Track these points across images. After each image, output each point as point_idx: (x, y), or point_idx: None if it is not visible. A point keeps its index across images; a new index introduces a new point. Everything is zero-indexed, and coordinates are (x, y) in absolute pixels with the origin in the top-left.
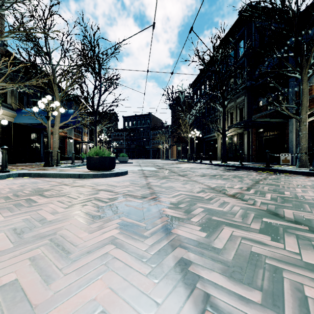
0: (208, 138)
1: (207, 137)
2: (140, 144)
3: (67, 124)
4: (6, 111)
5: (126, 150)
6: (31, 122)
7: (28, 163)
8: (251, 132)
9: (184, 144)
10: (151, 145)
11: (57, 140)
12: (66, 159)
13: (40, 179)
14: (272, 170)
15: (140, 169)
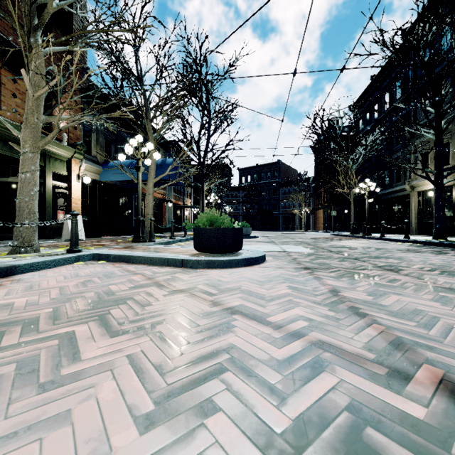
0: (388, 195)
1: (387, 192)
2: (264, 209)
3: (165, 180)
4: (90, 166)
5: (243, 217)
6: (119, 179)
7: (116, 236)
8: None
9: (339, 207)
10: (281, 210)
11: (151, 203)
12: (164, 231)
13: (120, 266)
14: None
15: (281, 250)
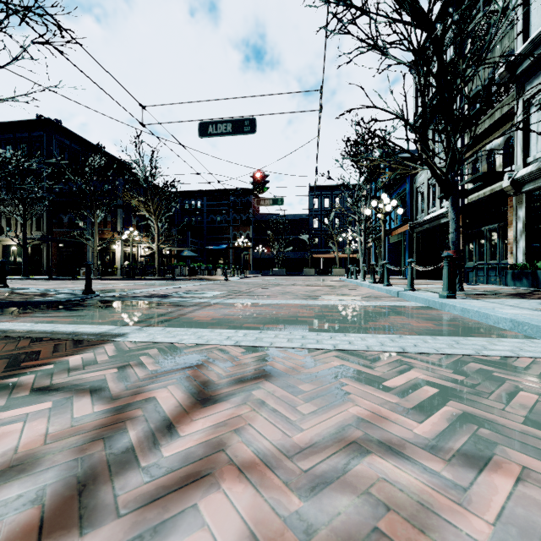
0: None
1: None
2: None
3: None
4: None
5: None
6: None
7: None
8: (52, 245)
9: None
10: None
11: None
12: None
13: None
14: (78, 279)
15: None
